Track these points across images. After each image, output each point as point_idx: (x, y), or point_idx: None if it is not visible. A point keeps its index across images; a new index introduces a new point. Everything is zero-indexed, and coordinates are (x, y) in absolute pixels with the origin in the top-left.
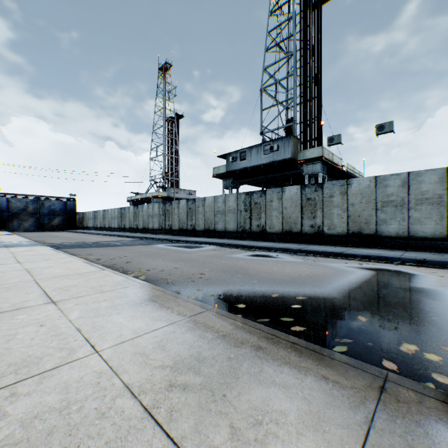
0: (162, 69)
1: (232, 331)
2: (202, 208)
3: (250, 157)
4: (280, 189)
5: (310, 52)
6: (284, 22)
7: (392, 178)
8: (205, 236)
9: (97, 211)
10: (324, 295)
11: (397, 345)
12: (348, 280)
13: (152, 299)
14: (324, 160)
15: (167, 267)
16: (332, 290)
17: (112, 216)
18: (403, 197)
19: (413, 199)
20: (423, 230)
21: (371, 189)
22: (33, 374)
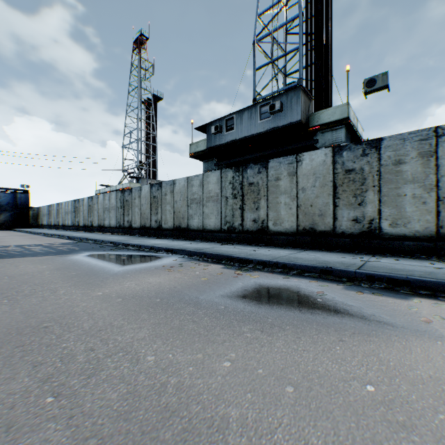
0: (137, 43)
1: None
2: (171, 195)
3: (241, 124)
4: (293, 157)
5: None
6: None
7: None
8: (174, 236)
9: (51, 205)
10: None
11: None
12: None
13: None
14: (350, 124)
15: None
16: None
17: (66, 211)
18: None
19: None
20: None
21: None
22: None
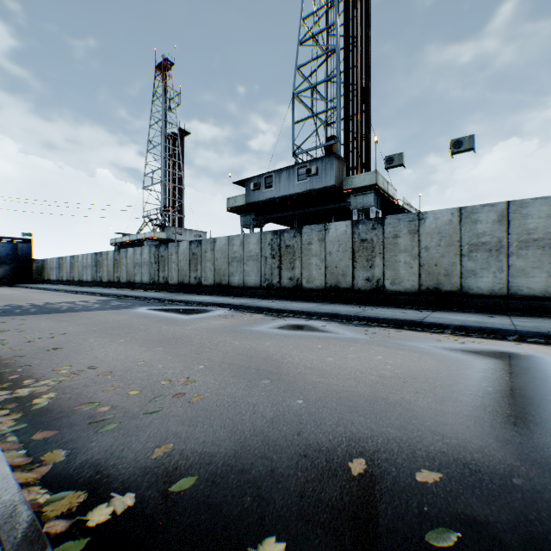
0: (161, 68)
1: None
2: (211, 253)
3: (279, 183)
4: (322, 226)
5: (357, 49)
6: (324, 7)
7: (484, 210)
8: (215, 293)
9: (63, 258)
10: (476, 457)
11: None
12: (478, 388)
13: None
14: (378, 190)
15: (124, 362)
16: (475, 429)
17: (84, 265)
18: (500, 238)
19: (515, 241)
20: (530, 286)
21: (453, 226)
22: None
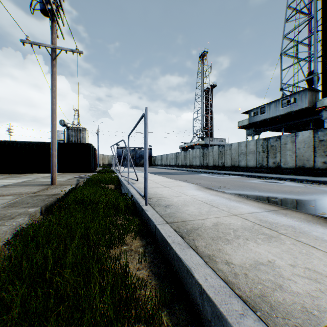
0: (201, 56)
1: (233, 197)
2: (229, 151)
3: (269, 110)
4: (293, 134)
5: None
6: None
7: None
8: (231, 170)
9: (162, 155)
10: (298, 198)
11: (318, 213)
12: None
13: (202, 189)
14: None
15: (206, 183)
16: (307, 197)
17: (171, 158)
18: None
19: None
20: None
21: None
22: (174, 196)
